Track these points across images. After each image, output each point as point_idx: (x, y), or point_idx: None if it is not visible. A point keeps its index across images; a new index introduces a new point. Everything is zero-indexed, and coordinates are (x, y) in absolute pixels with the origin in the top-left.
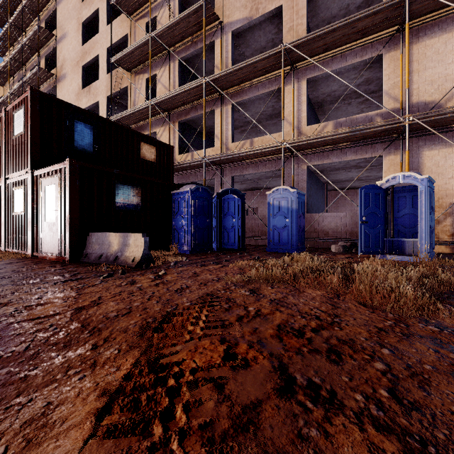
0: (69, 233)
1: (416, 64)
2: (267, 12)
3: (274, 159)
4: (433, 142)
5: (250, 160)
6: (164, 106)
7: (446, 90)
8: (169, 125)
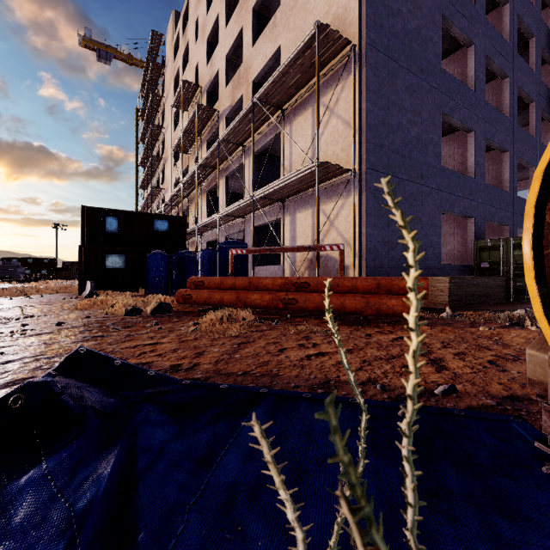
0: (79, 281)
1: (294, 139)
2: (238, 100)
3: (237, 222)
4: (300, 206)
5: (229, 223)
6: (193, 182)
7: (306, 160)
8: (201, 195)
